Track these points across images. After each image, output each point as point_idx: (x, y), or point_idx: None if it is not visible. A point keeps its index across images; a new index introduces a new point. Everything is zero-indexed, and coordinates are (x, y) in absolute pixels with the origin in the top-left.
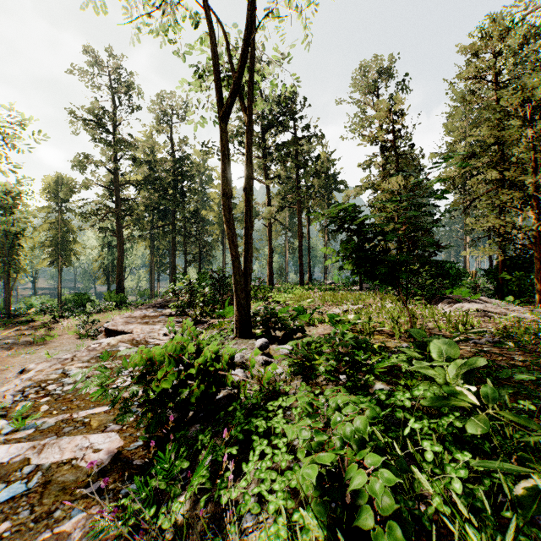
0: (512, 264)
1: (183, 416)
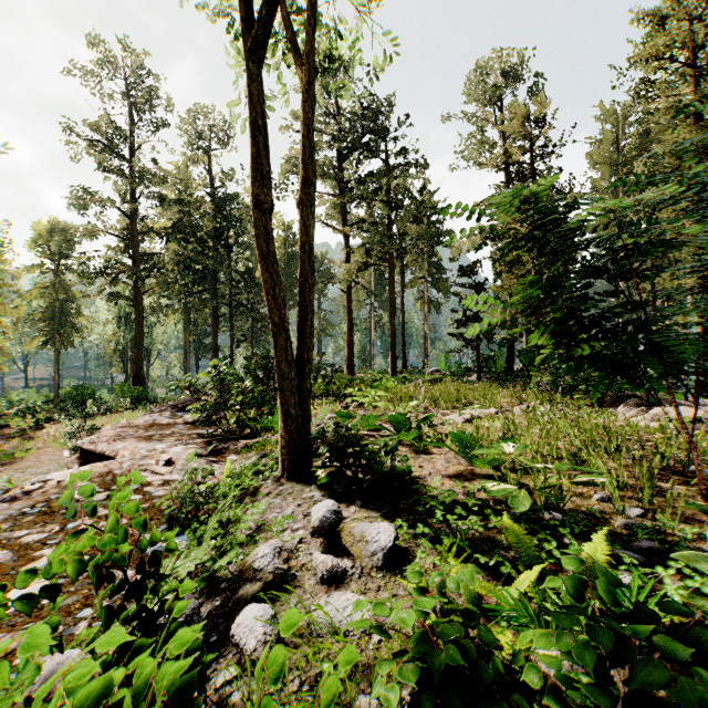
0: None
1: None
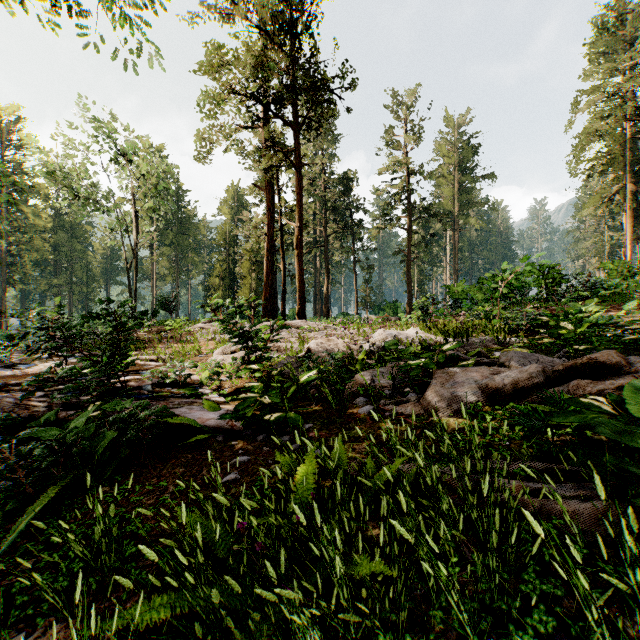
0: None
1: None
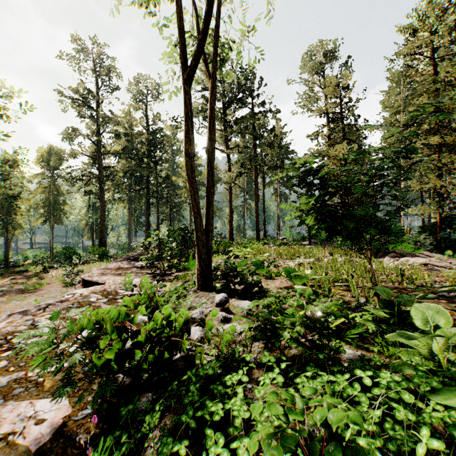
0: (448, 221)
1: (135, 381)
